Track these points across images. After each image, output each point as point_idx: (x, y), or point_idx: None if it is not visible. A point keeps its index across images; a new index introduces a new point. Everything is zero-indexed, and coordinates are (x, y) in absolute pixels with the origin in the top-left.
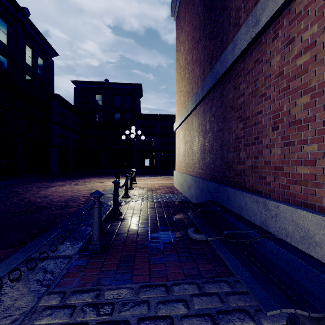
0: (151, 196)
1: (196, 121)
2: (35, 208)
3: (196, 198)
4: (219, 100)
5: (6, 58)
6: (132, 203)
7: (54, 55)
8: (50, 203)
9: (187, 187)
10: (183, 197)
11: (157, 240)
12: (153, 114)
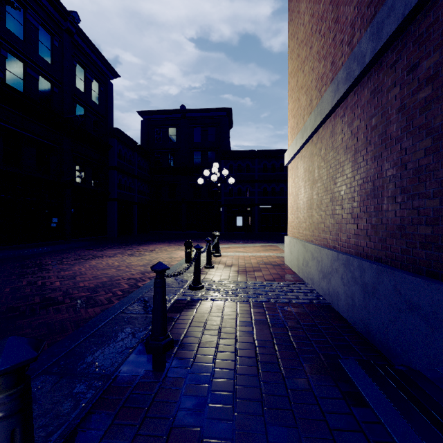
0: (244, 287)
1: (345, 128)
2: (36, 303)
3: (351, 305)
4: None
5: (50, 82)
6: (205, 305)
7: (114, 77)
8: (68, 291)
9: (318, 272)
10: (311, 294)
11: None
12: (248, 150)
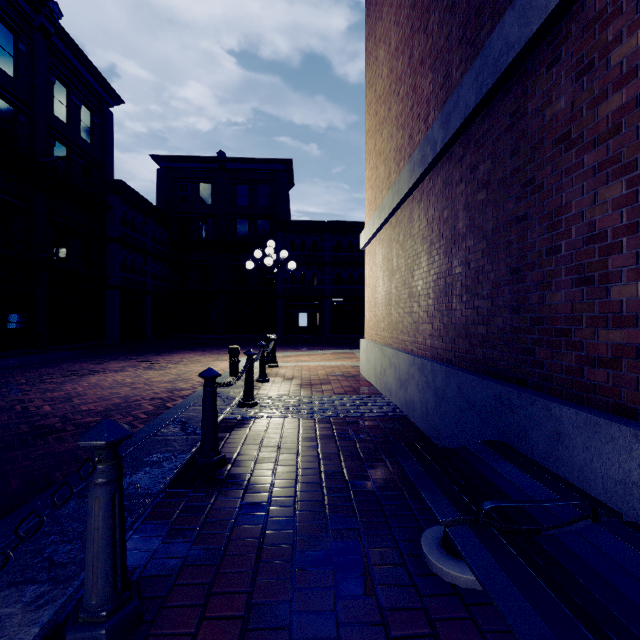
0: (309, 403)
1: (422, 215)
2: (24, 432)
3: (425, 413)
4: (507, 134)
5: (12, 105)
6: (261, 424)
7: (115, 102)
8: (68, 417)
9: (396, 381)
10: (387, 407)
11: (322, 585)
12: (316, 221)
